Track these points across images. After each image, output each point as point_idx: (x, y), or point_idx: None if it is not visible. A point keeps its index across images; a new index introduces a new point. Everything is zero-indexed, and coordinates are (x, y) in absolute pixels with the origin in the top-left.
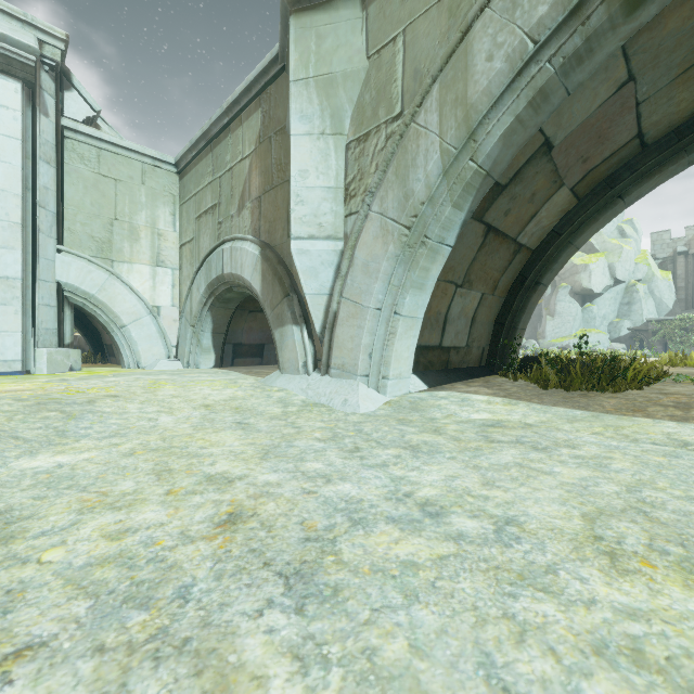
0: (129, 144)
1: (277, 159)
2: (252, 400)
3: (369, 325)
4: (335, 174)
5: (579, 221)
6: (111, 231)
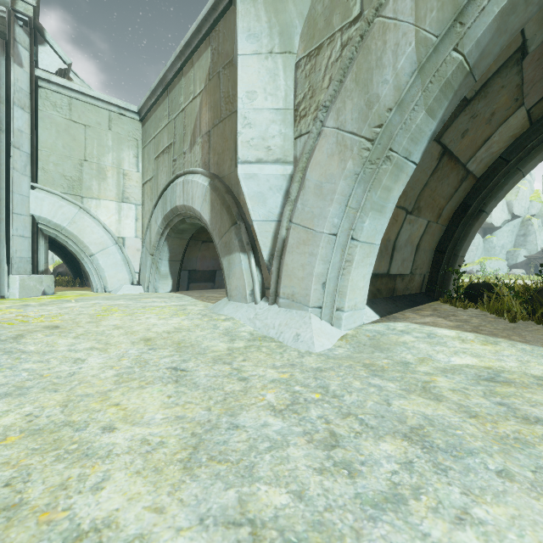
0: (97, 94)
1: (225, 92)
2: (196, 332)
3: (322, 252)
4: (284, 94)
5: (530, 147)
6: (81, 171)
